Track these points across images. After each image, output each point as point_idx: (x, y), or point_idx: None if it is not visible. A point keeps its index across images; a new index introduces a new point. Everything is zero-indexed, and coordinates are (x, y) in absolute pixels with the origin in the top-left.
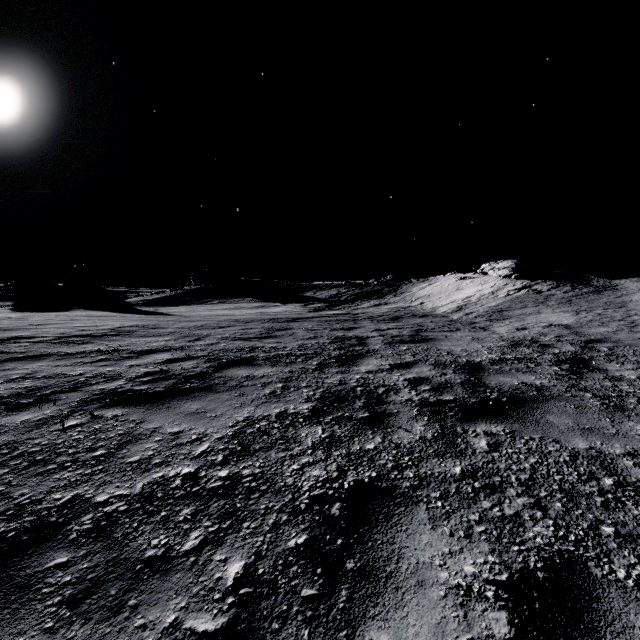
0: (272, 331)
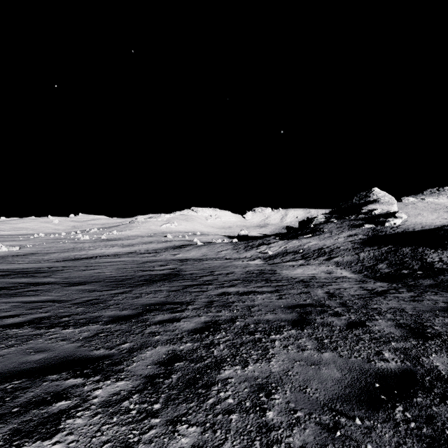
0: None
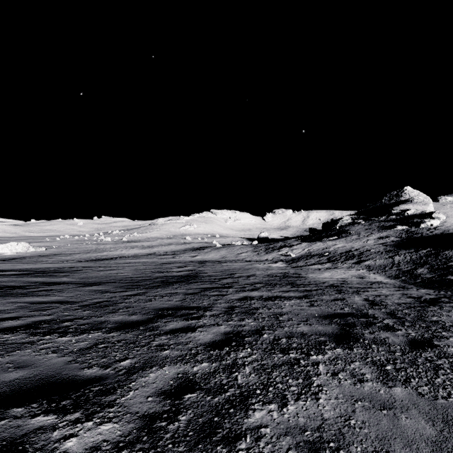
0: None
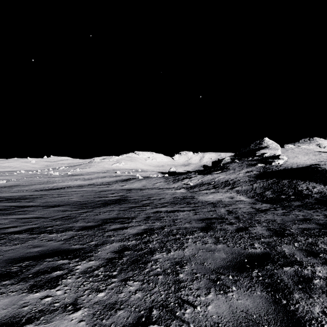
0: None
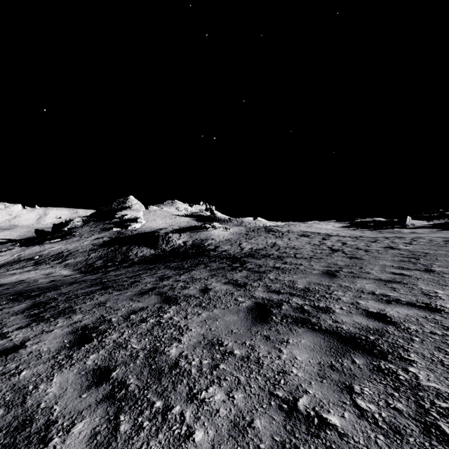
0: (168, 295)
